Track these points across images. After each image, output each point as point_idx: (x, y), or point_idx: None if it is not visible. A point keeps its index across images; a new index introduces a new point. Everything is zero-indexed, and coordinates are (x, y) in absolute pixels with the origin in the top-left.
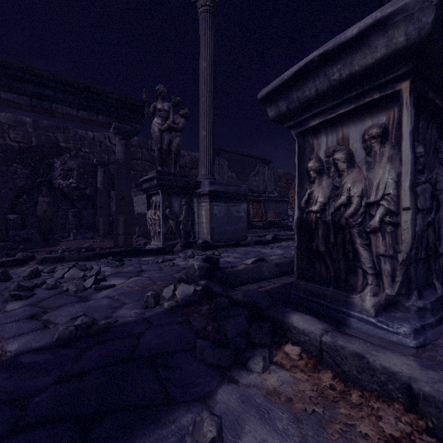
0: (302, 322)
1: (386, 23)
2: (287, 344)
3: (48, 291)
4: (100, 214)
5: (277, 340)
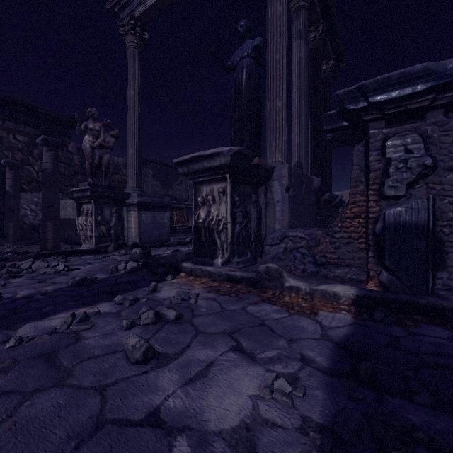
0: (186, 264)
1: (219, 154)
2: (181, 273)
3: (31, 274)
4: (9, 219)
5: (178, 273)
